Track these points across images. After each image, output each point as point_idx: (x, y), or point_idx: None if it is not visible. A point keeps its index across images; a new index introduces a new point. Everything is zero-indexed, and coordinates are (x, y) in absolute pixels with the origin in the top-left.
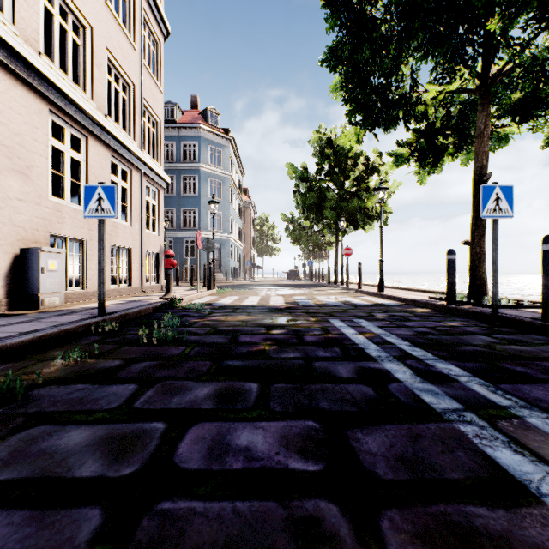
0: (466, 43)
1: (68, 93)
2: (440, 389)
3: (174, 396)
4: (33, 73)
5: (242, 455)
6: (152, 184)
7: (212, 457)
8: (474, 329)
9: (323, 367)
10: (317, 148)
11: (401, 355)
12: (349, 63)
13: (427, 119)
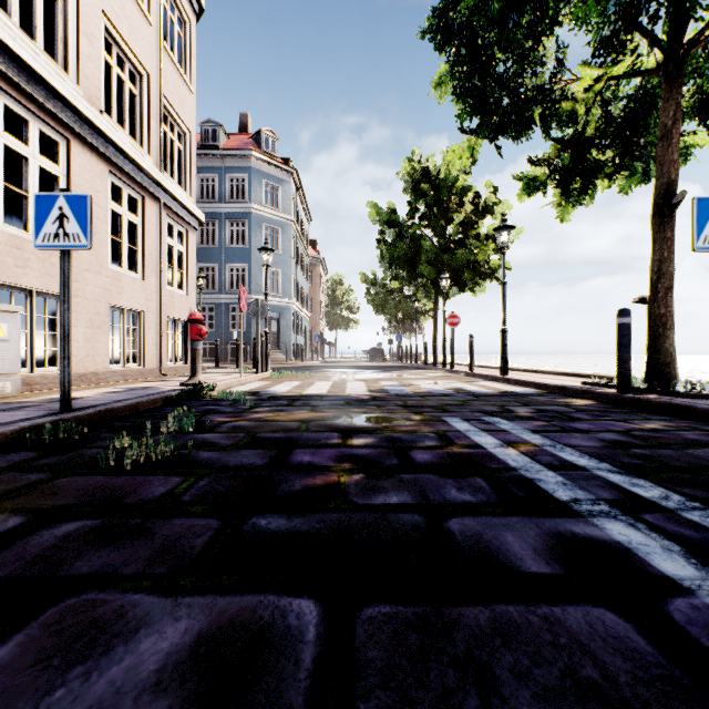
0: None
1: (31, 63)
2: None
3: (66, 672)
4: None
5: None
6: (177, 222)
7: None
8: (700, 436)
9: (472, 536)
10: (410, 182)
11: (619, 498)
12: (463, 35)
13: (576, 123)
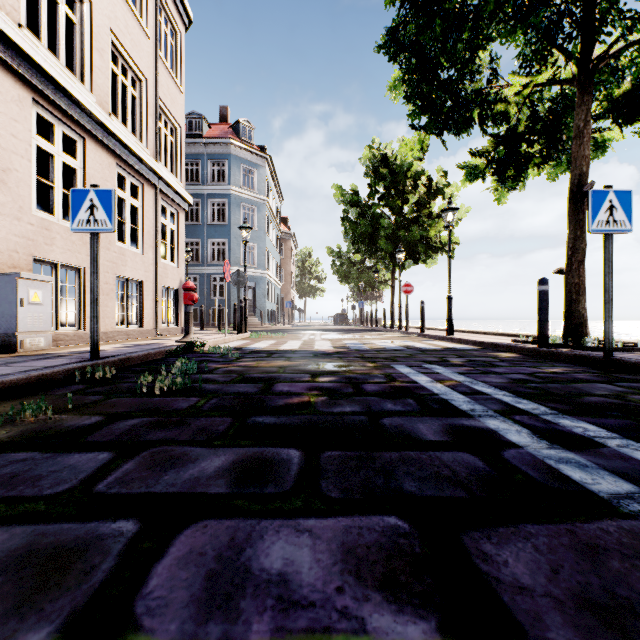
0: (564, 15)
1: (57, 78)
2: (586, 459)
3: (166, 472)
4: (11, 49)
5: (271, 593)
6: (170, 204)
7: (211, 600)
8: (587, 376)
9: (397, 425)
10: (370, 167)
11: (503, 409)
12: (413, 49)
13: (508, 121)
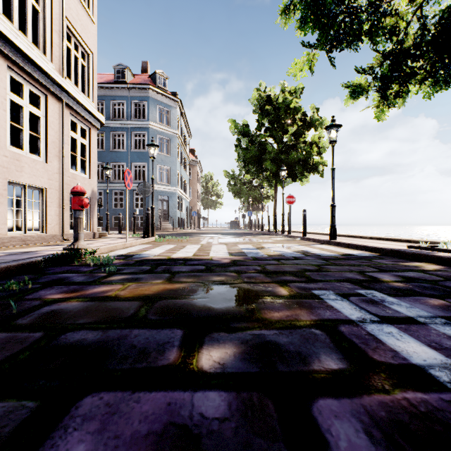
0: None
1: None
2: None
3: None
4: None
5: None
6: (80, 120)
7: None
8: None
9: None
10: (258, 106)
11: None
12: None
13: (398, 34)
